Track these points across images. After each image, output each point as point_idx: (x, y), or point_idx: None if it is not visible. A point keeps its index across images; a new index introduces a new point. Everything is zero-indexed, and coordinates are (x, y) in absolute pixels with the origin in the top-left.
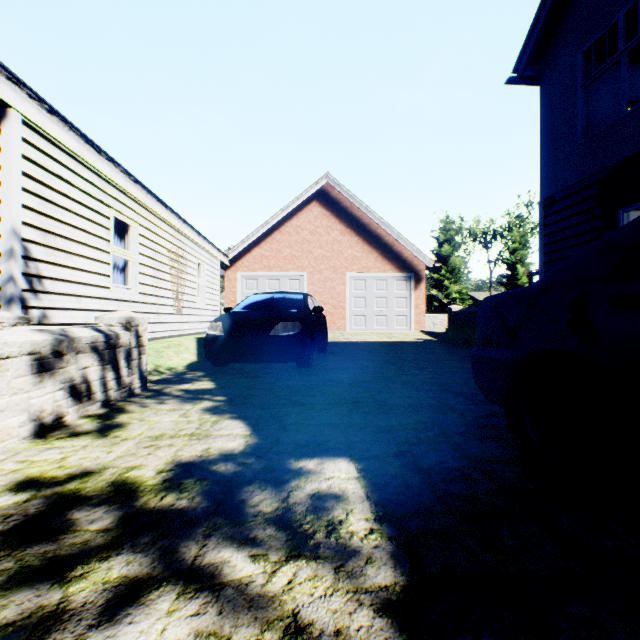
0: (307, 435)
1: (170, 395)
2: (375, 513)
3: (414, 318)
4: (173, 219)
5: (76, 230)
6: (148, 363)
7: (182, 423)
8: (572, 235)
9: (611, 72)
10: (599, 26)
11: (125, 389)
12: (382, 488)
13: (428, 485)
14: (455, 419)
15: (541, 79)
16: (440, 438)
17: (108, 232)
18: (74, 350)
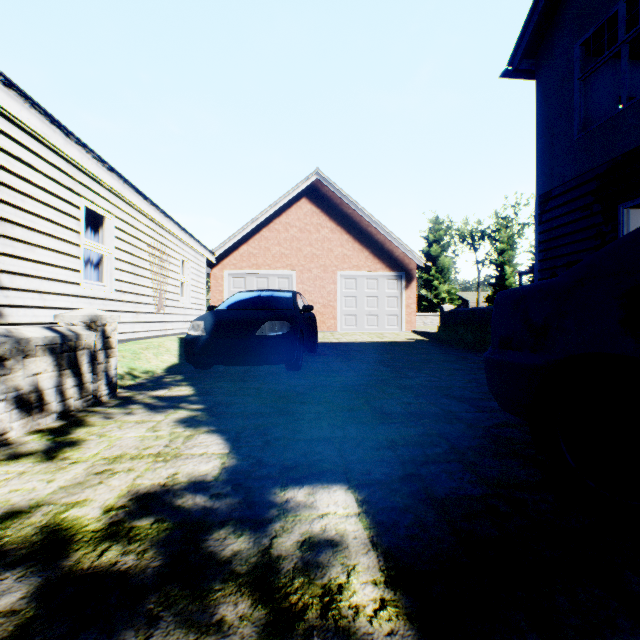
0: (296, 453)
1: (141, 403)
2: (385, 572)
3: (405, 318)
4: (154, 212)
5: (39, 219)
6: (122, 366)
7: (149, 439)
8: (569, 232)
9: (606, 67)
10: (598, 16)
11: (89, 397)
12: (390, 530)
13: (447, 524)
14: (463, 430)
15: (537, 72)
16: (451, 455)
17: (78, 223)
18: (20, 354)
